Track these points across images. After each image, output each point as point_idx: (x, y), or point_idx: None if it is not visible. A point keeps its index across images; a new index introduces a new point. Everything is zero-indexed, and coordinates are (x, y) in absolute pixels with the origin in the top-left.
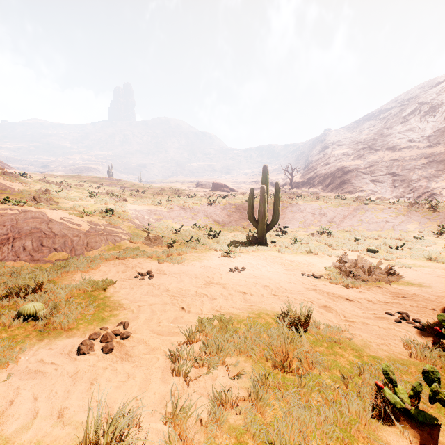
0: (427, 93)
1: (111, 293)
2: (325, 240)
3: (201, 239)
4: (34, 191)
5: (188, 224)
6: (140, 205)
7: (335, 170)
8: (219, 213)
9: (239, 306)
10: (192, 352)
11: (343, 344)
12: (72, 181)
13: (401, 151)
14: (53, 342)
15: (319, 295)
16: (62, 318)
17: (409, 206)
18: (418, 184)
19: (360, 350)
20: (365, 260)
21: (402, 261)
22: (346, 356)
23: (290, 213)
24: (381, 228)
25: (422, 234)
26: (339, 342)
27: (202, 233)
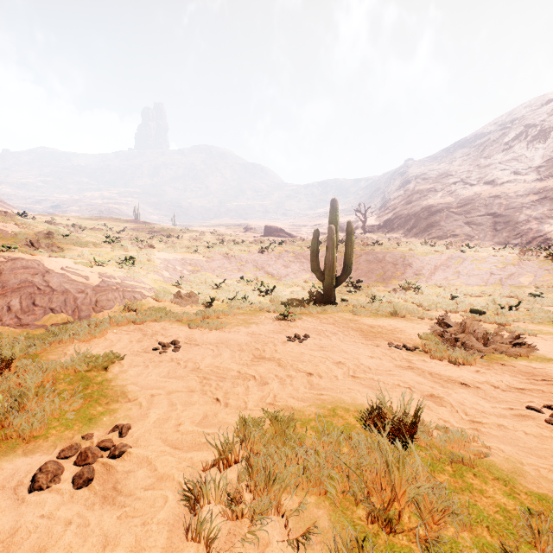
0: (536, 113)
1: (115, 373)
2: (411, 298)
3: (250, 296)
4: (33, 234)
5: (232, 277)
6: (171, 253)
7: (420, 210)
8: (273, 263)
9: (303, 395)
10: (226, 487)
11: (477, 468)
12: (88, 224)
13: (503, 186)
14: None
15: (419, 378)
16: (25, 419)
17: (520, 253)
18: (527, 227)
19: (511, 480)
20: (476, 325)
21: (521, 325)
22: (490, 493)
23: (365, 263)
24: (484, 282)
25: (540, 290)
26: (471, 464)
27: (251, 289)
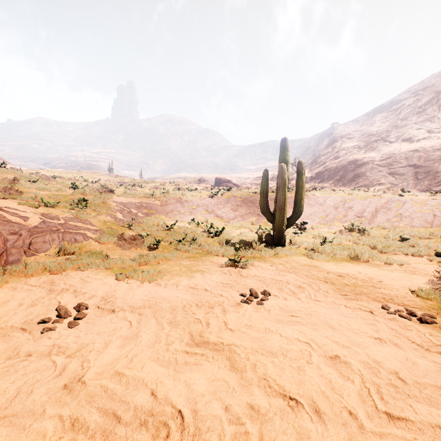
0: None
1: None
2: (359, 240)
3: (199, 238)
4: (0, 180)
5: (184, 219)
6: (128, 197)
7: (347, 163)
8: (222, 206)
9: None
10: None
11: None
12: (68, 176)
13: (420, 142)
14: None
15: None
16: None
17: None
18: None
19: None
20: None
21: None
22: None
23: (308, 206)
24: (430, 224)
25: None
26: None
27: (201, 231)
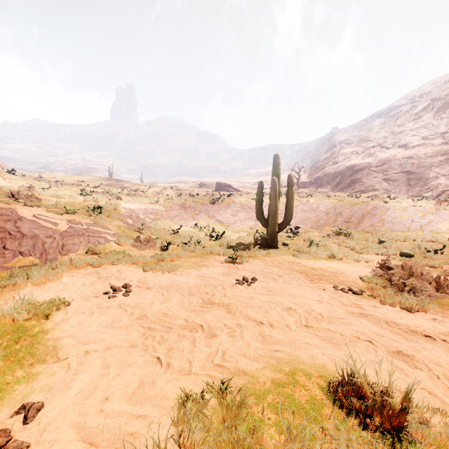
0: (441, 89)
1: (55, 322)
2: (343, 243)
3: (202, 241)
4: (17, 188)
5: (188, 224)
6: (135, 203)
7: (344, 169)
8: (222, 212)
9: (255, 352)
10: None
11: None
12: (70, 181)
13: (414, 149)
14: None
15: (376, 327)
16: None
17: (437, 203)
18: (437, 182)
19: None
20: (419, 269)
21: None
22: None
23: (302, 212)
24: (407, 228)
25: None
26: None
27: (204, 235)
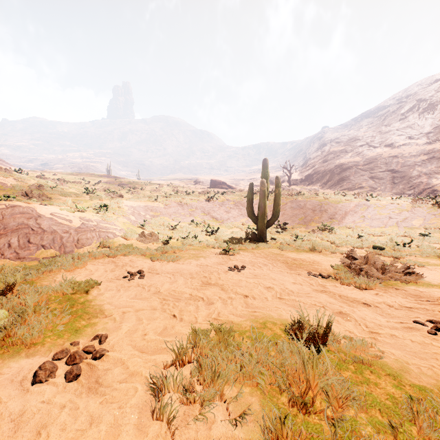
0: (426, 90)
1: (94, 296)
2: (326, 237)
3: (199, 236)
4: (27, 187)
5: (185, 220)
6: (136, 201)
7: (333, 167)
8: (217, 209)
9: (240, 312)
10: (182, 381)
11: (374, 367)
12: (70, 178)
13: (400, 148)
14: (5, 364)
15: (331, 299)
16: (26, 330)
17: (412, 202)
18: (419, 181)
19: (399, 376)
20: (376, 258)
21: (413, 259)
22: (382, 385)
23: (290, 209)
24: (384, 224)
25: (428, 231)
26: (369, 364)
27: (200, 230)
